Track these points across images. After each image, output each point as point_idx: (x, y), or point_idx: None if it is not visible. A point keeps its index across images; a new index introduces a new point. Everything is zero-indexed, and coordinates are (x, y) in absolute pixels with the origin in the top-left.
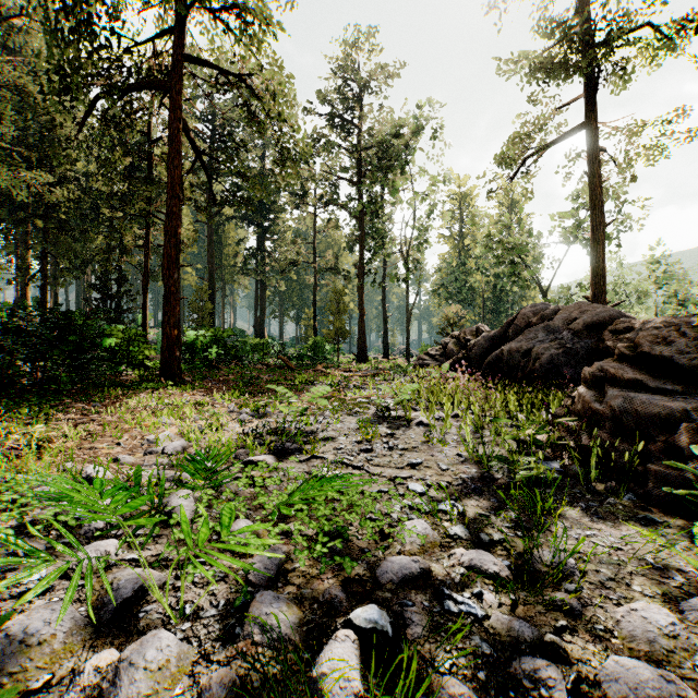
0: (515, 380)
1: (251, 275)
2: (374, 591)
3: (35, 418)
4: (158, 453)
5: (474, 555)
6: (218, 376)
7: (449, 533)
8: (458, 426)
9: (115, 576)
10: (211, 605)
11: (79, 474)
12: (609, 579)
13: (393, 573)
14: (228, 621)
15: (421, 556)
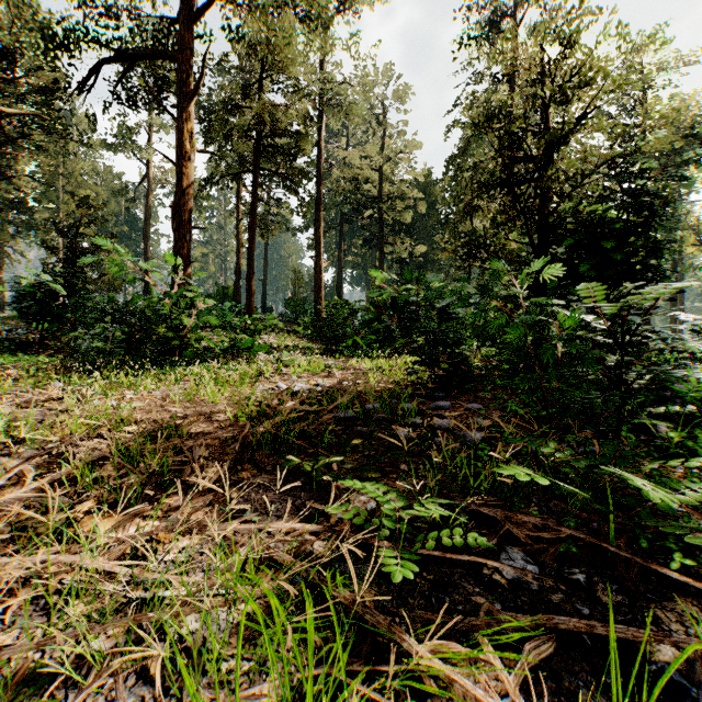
0: None
1: None
2: None
3: None
4: None
5: None
6: None
7: None
8: None
9: None
10: None
11: None
12: None
13: None
14: None
15: None
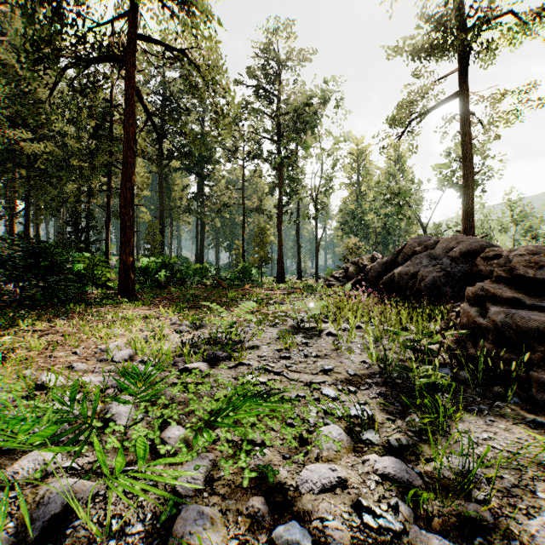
0: (404, 297)
1: (193, 214)
2: (295, 503)
3: (7, 330)
4: (108, 360)
5: (388, 463)
6: (165, 294)
7: (362, 438)
8: (361, 336)
9: (48, 488)
10: (137, 519)
11: (36, 381)
12: (513, 486)
13: (312, 482)
14: (152, 538)
15: (337, 462)
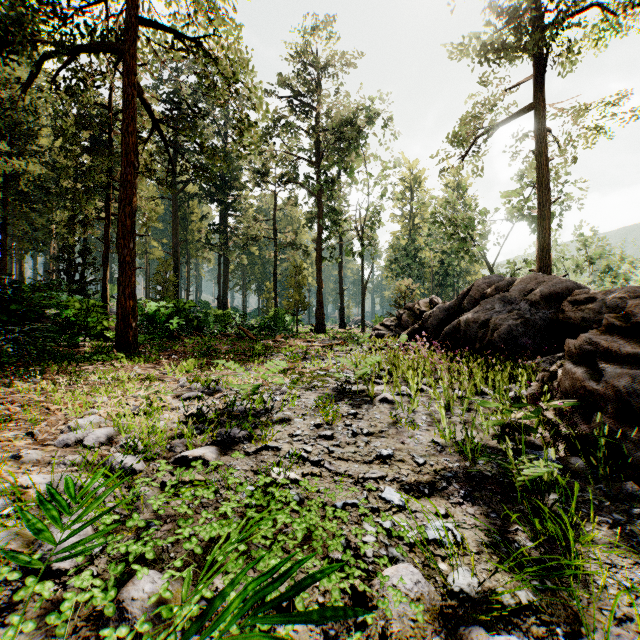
0: (472, 350)
1: (214, 250)
2: None
3: None
4: (77, 444)
5: None
6: (177, 347)
7: (452, 589)
8: (425, 403)
9: None
10: None
11: None
12: None
13: None
14: None
15: None
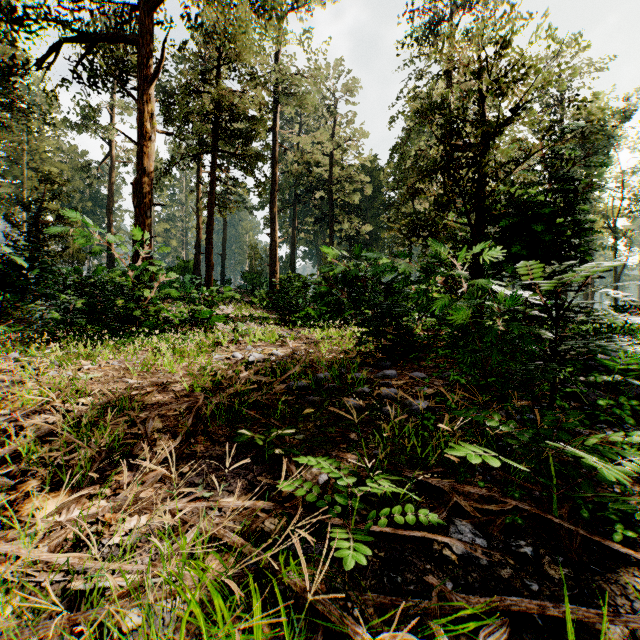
0: None
1: None
2: None
3: None
4: None
5: None
6: None
7: None
8: None
9: None
10: None
11: None
12: None
13: None
14: None
15: None
